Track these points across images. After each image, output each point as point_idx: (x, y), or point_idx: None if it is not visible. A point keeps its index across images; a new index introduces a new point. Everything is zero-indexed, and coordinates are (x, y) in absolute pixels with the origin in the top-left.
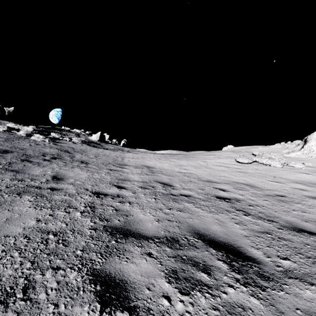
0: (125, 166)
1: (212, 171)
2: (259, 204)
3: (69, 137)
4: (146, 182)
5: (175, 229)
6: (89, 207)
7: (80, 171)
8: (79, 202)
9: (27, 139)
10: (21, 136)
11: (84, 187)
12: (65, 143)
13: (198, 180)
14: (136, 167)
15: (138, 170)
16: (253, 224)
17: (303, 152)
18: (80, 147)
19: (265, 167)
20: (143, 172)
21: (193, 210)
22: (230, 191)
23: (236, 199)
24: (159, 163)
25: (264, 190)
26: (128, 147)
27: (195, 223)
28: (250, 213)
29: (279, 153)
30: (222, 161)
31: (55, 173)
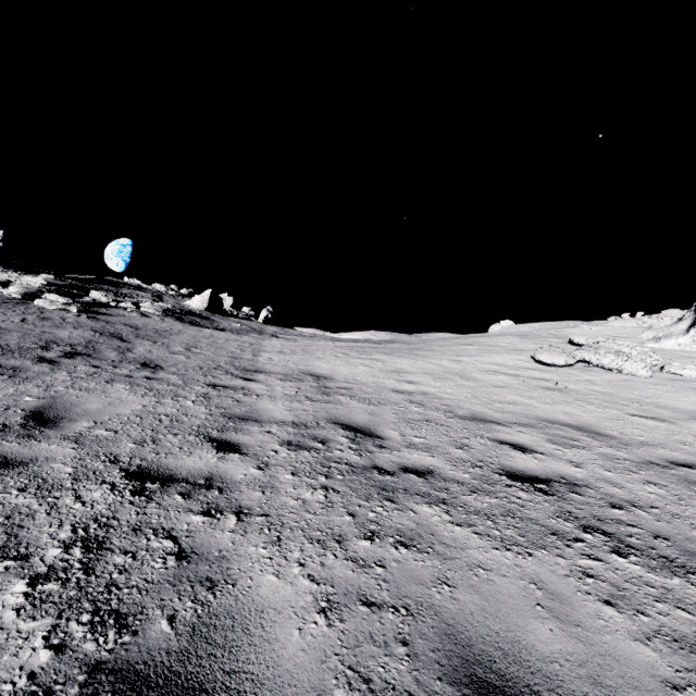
0: (258, 374)
1: (480, 388)
2: (639, 500)
3: (135, 301)
4: (305, 427)
5: (393, 664)
6: (80, 547)
7: (126, 393)
8: (57, 520)
9: (24, 306)
10: (12, 297)
11: (109, 450)
12: (122, 315)
13: (448, 415)
14: (284, 378)
15: (289, 385)
16: (664, 604)
17: (695, 337)
18: (157, 325)
19: (610, 376)
20: (301, 392)
21: (448, 539)
22: (542, 451)
23: (567, 480)
24: (346, 365)
25: (630, 445)
26: (277, 324)
27: (466, 615)
28: (628, 542)
29: (632, 339)
30: (501, 359)
31: (45, 401)
